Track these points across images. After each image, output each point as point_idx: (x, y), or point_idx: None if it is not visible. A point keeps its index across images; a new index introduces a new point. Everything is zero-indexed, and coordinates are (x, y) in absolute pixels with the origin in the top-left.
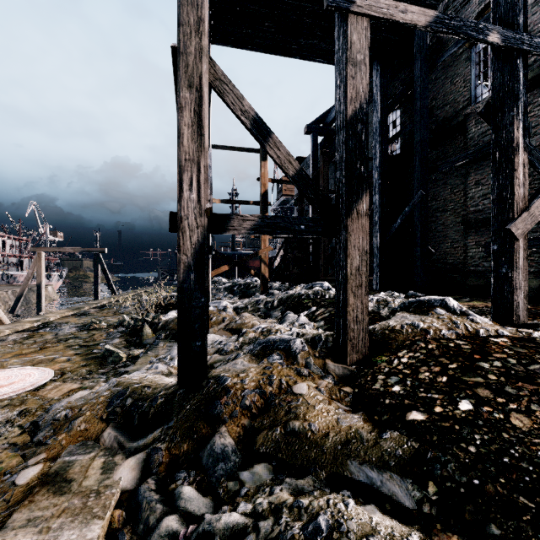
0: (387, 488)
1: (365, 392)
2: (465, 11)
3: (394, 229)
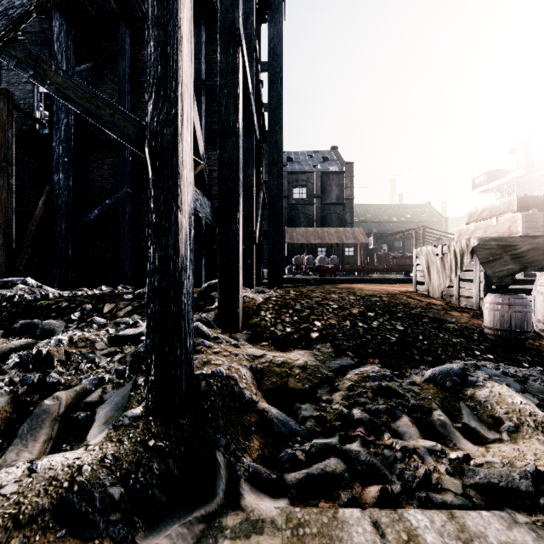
0: (345, 362)
1: (278, 339)
2: None
3: (89, 220)
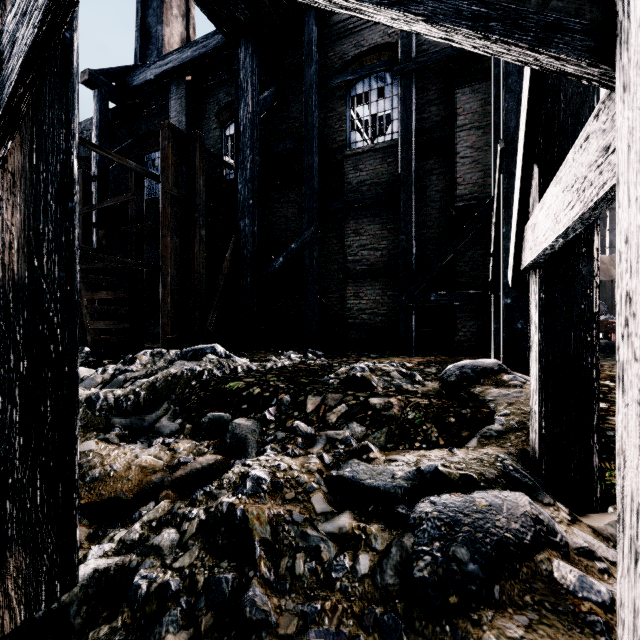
0: None
1: None
2: (341, 45)
3: (274, 270)
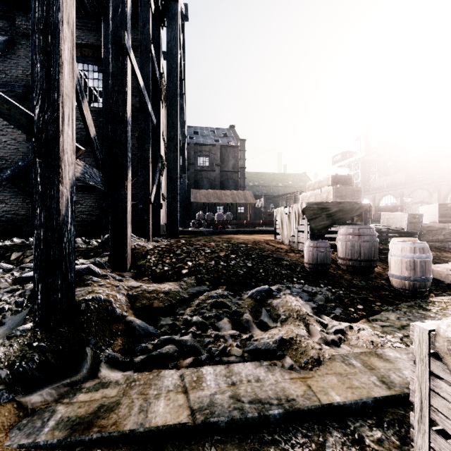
0: (202, 289)
1: (156, 275)
2: None
3: (1, 179)
